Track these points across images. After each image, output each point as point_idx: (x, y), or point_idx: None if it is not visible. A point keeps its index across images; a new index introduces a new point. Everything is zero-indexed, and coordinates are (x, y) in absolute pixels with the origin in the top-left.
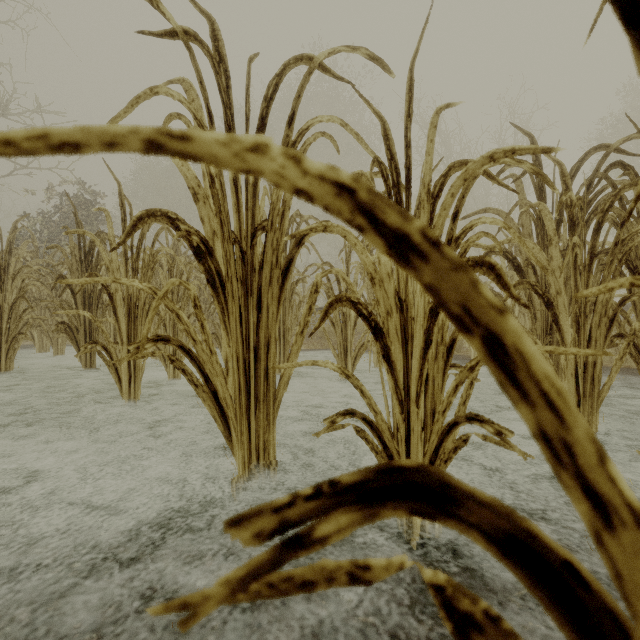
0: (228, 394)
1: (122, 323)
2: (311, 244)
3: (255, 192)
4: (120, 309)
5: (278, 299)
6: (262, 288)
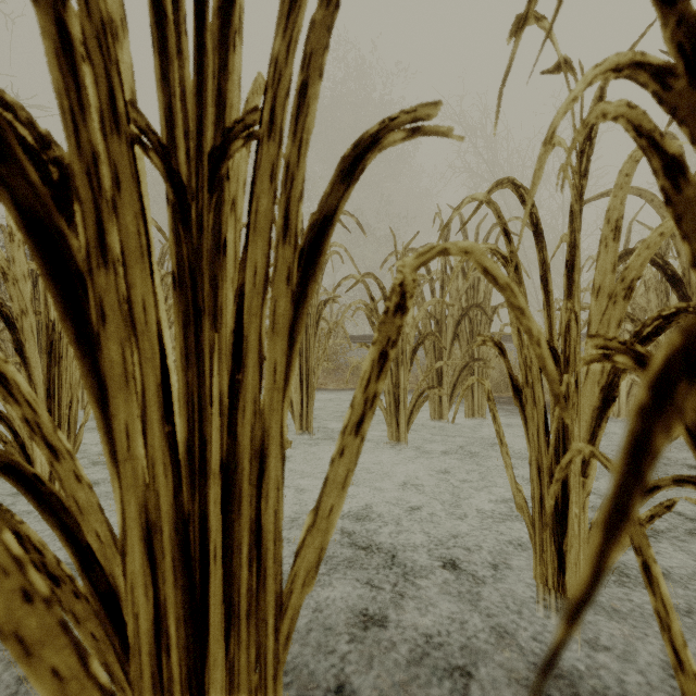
0: (94, 695)
1: (35, 367)
2: (345, 250)
3: (226, 32)
4: (31, 344)
5: (290, 331)
6: (245, 300)
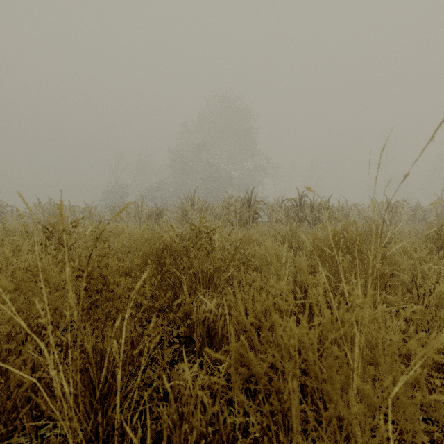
0: None
1: None
2: None
3: None
4: None
5: None
6: None
